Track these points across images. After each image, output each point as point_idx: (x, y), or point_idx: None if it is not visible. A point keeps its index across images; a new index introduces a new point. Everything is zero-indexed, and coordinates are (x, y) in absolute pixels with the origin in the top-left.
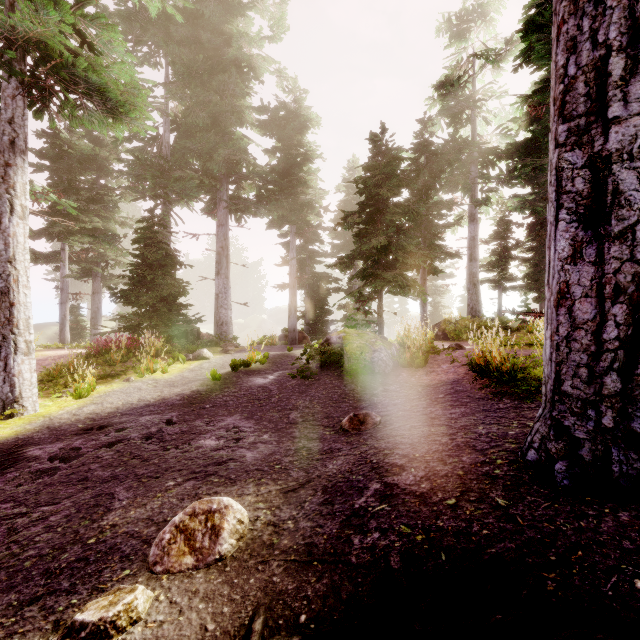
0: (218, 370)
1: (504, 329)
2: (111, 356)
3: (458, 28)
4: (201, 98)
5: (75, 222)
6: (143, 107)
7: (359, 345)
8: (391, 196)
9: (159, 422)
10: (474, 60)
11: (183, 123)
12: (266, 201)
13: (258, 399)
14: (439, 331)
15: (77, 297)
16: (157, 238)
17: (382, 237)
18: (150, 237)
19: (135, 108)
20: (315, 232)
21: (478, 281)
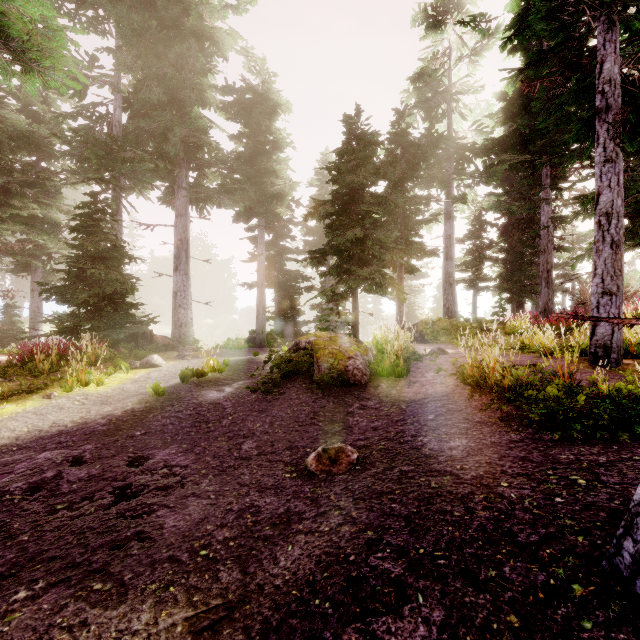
0: (168, 380)
1: (482, 330)
2: (36, 365)
3: (434, 19)
4: (154, 70)
5: (6, 208)
6: (70, 63)
7: (331, 351)
8: (367, 185)
9: (62, 461)
10: (450, 53)
11: (135, 98)
12: (231, 191)
13: (206, 421)
14: (416, 333)
15: (22, 295)
16: (101, 227)
17: (357, 229)
18: (92, 225)
19: (51, 56)
20: (286, 227)
21: (454, 281)
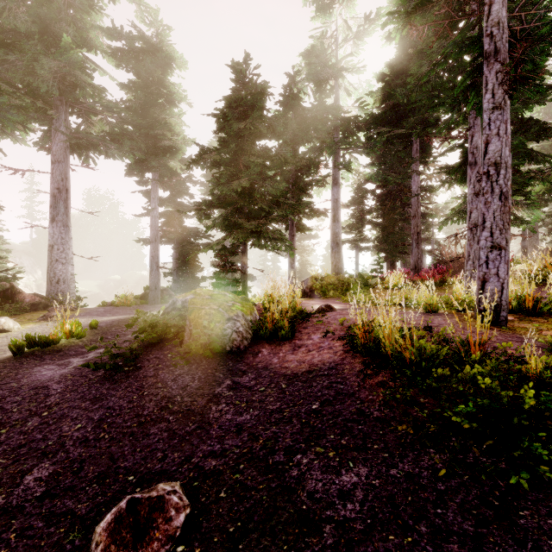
0: (8, 350)
1: (364, 285)
2: None
3: (323, 2)
4: None
5: None
6: None
7: (209, 311)
8: (256, 137)
9: None
10: (337, 35)
11: None
12: (120, 141)
13: (2, 423)
14: (307, 288)
15: None
16: None
17: (244, 178)
18: None
19: None
20: (182, 183)
21: (340, 241)
